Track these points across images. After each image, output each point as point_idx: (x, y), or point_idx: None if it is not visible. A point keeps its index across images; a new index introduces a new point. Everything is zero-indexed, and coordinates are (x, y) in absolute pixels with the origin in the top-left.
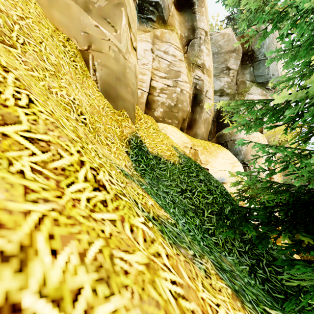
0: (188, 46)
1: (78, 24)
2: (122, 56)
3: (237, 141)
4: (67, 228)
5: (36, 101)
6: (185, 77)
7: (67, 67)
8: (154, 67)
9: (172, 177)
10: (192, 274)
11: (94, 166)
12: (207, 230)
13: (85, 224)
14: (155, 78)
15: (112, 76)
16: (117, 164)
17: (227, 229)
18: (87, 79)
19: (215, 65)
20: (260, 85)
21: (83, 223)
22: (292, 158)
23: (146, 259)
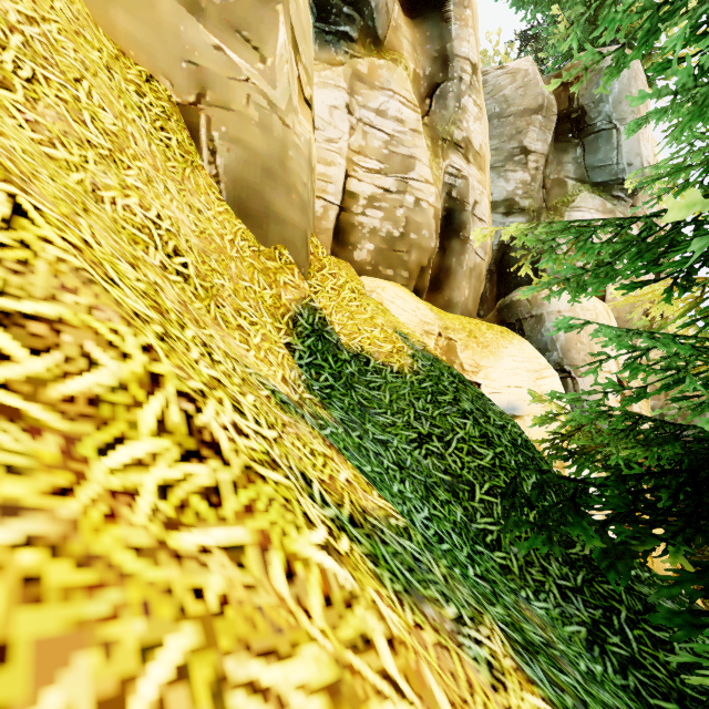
0: (432, 98)
1: (175, 42)
2: (279, 119)
3: (545, 318)
4: (71, 607)
5: (34, 212)
6: (426, 170)
7: (146, 142)
8: (354, 147)
9: (396, 406)
10: (459, 689)
11: (192, 387)
12: (481, 535)
13: (139, 580)
14: (356, 172)
15: (255, 166)
16: (262, 376)
17: (531, 531)
18: (195, 172)
19: (494, 144)
20: (599, 189)
21: (133, 575)
22: (692, 361)
23: (330, 667)
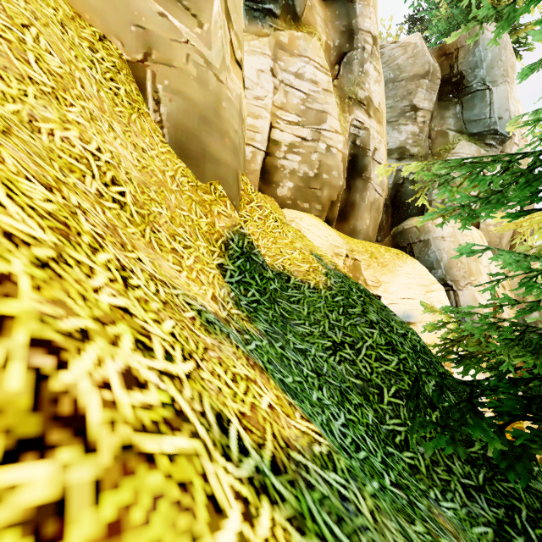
0: (340, 64)
1: (125, 9)
2: (214, 75)
3: (431, 242)
4: None
5: None
6: (335, 122)
7: (95, 88)
8: (277, 103)
9: (313, 317)
10: None
11: (67, 327)
12: (391, 436)
13: None
14: (279, 124)
15: (193, 114)
16: (190, 297)
17: (434, 431)
18: (141, 117)
19: (389, 104)
20: (474, 138)
21: None
22: None
23: None
